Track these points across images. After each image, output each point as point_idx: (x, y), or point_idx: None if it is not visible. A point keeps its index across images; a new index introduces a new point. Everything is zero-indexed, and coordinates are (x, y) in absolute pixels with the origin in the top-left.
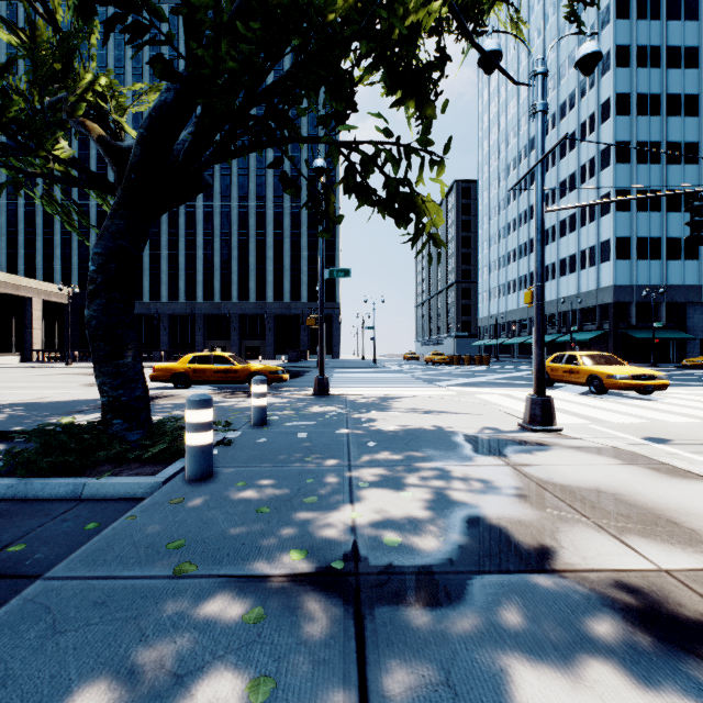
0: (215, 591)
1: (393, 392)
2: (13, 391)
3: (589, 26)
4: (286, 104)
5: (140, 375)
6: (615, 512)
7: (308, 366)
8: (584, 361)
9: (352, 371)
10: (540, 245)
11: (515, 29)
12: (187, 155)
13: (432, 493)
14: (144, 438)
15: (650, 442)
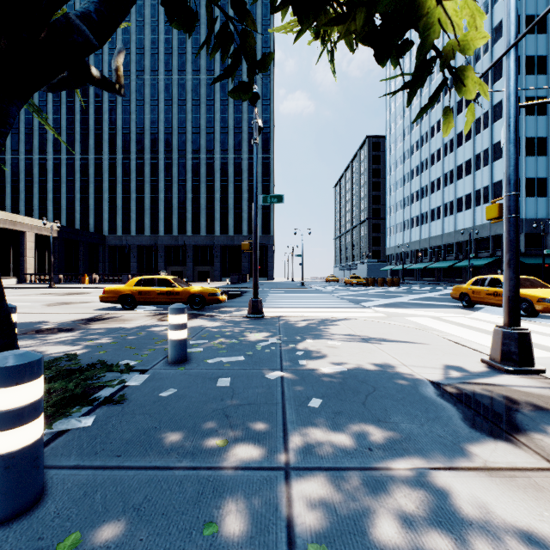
0: None
1: (324, 314)
2: None
3: (483, 1)
4: None
5: None
6: None
7: (247, 287)
8: None
9: (283, 292)
10: (514, 146)
11: None
12: None
13: None
14: None
15: None
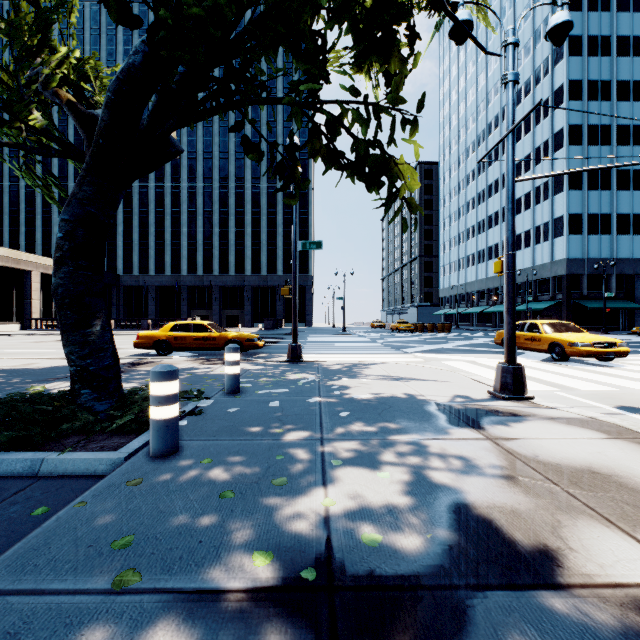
0: (158, 615)
1: (363, 359)
2: (4, 357)
3: (543, 19)
4: (255, 60)
5: (109, 344)
6: (619, 499)
7: (283, 333)
8: (546, 329)
9: (323, 338)
10: (511, 214)
11: (479, 13)
12: (153, 117)
13: (411, 474)
14: (113, 408)
15: (625, 411)
